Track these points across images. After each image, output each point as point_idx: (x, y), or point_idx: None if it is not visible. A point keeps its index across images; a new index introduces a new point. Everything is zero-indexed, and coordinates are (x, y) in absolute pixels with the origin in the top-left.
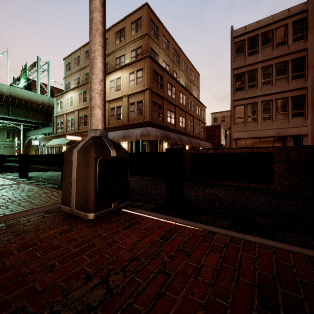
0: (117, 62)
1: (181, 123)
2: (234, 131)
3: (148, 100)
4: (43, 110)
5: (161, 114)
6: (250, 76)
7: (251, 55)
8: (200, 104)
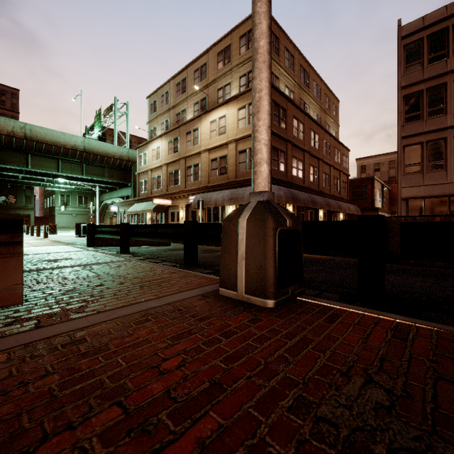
0: (219, 94)
1: (312, 176)
2: (404, 186)
3: None
4: (122, 166)
5: (283, 165)
6: (432, 96)
7: (435, 62)
8: (340, 146)
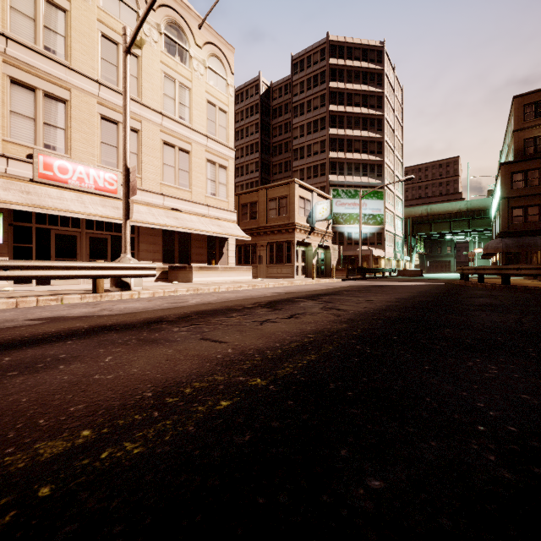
0: None
1: None
2: None
3: (501, 210)
4: None
5: (536, 216)
6: None
7: None
8: None
